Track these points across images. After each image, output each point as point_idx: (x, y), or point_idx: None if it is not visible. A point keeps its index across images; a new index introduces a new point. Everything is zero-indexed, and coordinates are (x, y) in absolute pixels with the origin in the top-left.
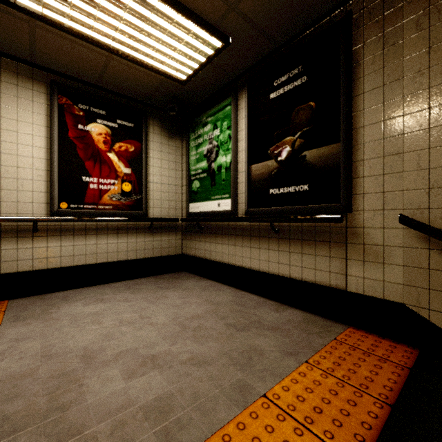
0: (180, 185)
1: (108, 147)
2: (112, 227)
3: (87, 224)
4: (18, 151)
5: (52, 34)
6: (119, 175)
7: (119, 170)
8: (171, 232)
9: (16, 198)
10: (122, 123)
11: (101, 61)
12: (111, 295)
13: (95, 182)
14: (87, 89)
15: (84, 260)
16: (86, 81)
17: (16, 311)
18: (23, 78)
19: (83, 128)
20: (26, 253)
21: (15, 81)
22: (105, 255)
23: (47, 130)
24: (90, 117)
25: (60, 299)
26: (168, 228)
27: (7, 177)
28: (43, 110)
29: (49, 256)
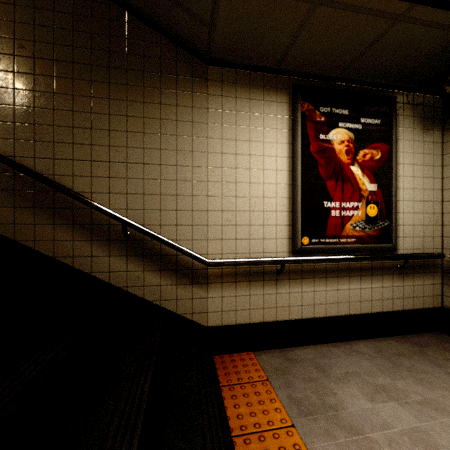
0: (439, 200)
1: (350, 158)
2: (354, 267)
3: (327, 263)
4: (264, 178)
5: (335, 8)
6: (363, 194)
7: (362, 188)
8: (427, 273)
9: (262, 234)
10: (366, 122)
11: (379, 30)
12: (386, 380)
13: (336, 207)
14: (327, 85)
15: (324, 310)
16: (326, 76)
17: (280, 383)
18: (268, 90)
19: (324, 137)
20: (270, 299)
21: (261, 96)
22: (346, 305)
23: (289, 148)
24: (331, 122)
25: (314, 368)
26: (422, 267)
27: (254, 210)
28: (285, 124)
29: (290, 304)
